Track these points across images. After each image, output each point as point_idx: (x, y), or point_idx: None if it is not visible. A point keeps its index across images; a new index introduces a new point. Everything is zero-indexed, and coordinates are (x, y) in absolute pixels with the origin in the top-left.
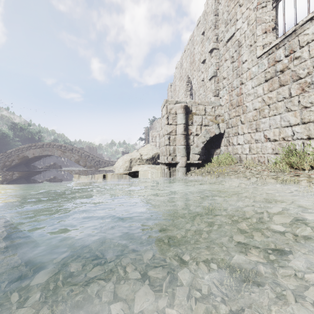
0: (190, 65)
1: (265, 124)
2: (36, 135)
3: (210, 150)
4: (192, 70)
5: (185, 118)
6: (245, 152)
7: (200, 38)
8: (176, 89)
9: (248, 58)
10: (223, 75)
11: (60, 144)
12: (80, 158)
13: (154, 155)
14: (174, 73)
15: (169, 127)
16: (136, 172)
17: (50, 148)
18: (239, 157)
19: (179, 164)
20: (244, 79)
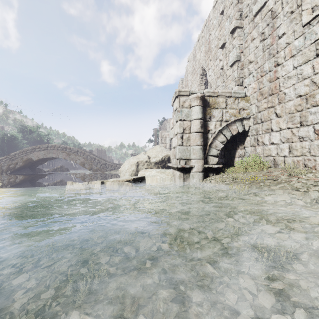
0: (205, 54)
1: (316, 115)
2: (45, 137)
3: (231, 151)
4: (207, 60)
5: (202, 112)
6: (282, 154)
7: (218, 20)
8: (188, 84)
9: (287, 30)
10: (249, 58)
11: (64, 146)
12: (85, 161)
13: (163, 157)
14: (186, 67)
15: (182, 124)
16: (142, 179)
17: (55, 150)
18: (273, 160)
19: (195, 168)
20: (280, 58)
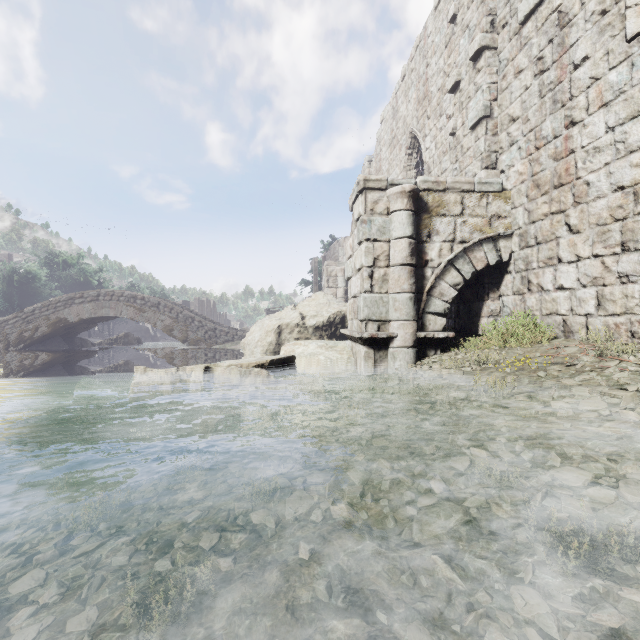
0: (417, 105)
1: None
2: (94, 276)
3: (473, 305)
4: (422, 118)
5: (413, 223)
6: (582, 310)
7: (445, 35)
8: (382, 167)
9: (592, 50)
10: (510, 112)
11: (132, 294)
12: (174, 324)
13: (332, 317)
14: (378, 132)
15: (371, 247)
16: (289, 361)
17: (113, 302)
18: (563, 324)
19: (398, 340)
20: (578, 110)
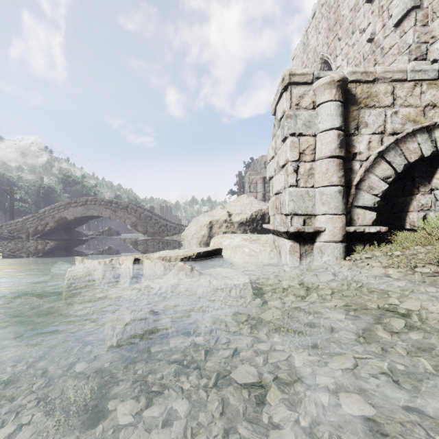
0: (328, 33)
1: None
2: (91, 189)
3: (397, 199)
4: (333, 42)
5: (341, 114)
6: None
7: None
8: None
9: None
10: None
11: (109, 199)
12: (138, 221)
13: (254, 214)
14: (290, 68)
15: (297, 142)
16: (216, 253)
17: (96, 205)
18: None
19: (326, 234)
20: None
